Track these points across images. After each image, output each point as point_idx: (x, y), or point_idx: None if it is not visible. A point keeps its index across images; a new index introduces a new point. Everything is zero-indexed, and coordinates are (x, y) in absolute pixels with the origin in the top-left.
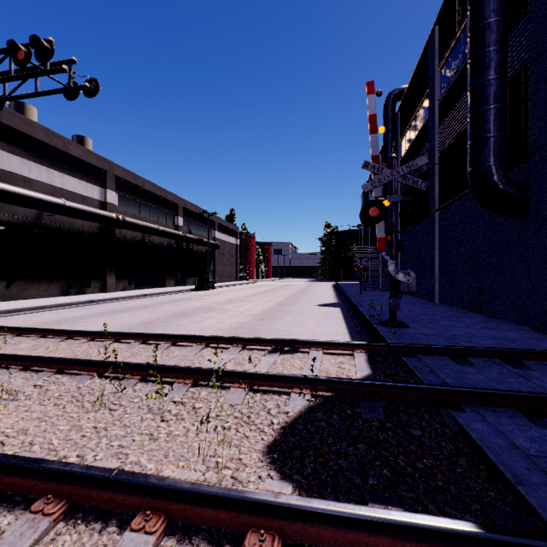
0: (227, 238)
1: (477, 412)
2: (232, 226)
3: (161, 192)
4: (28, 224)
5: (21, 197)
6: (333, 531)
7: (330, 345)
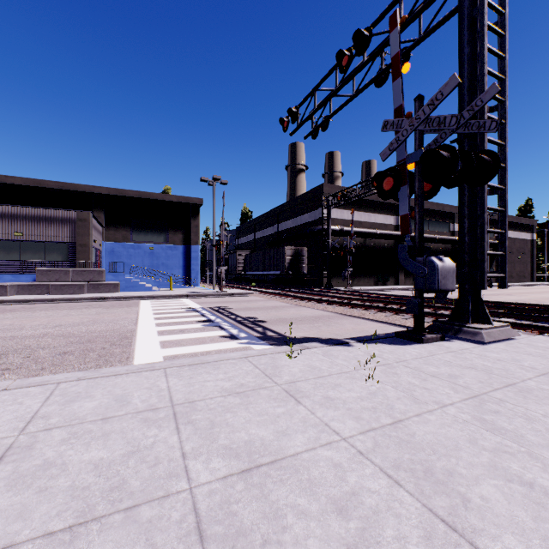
0: (516, 235)
1: (546, 315)
2: (523, 221)
3: (438, 207)
4: (360, 246)
5: (359, 233)
6: None
7: (523, 305)
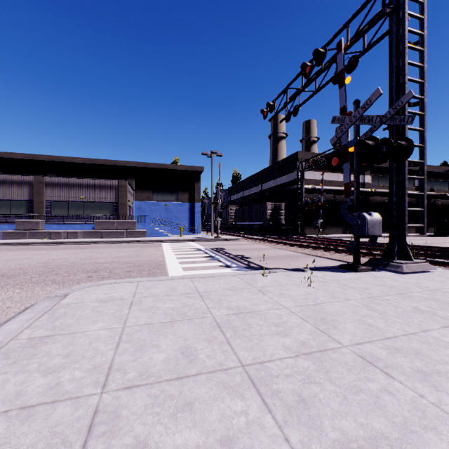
0: None
1: None
2: None
3: None
4: (330, 201)
5: (329, 190)
6: None
7: None
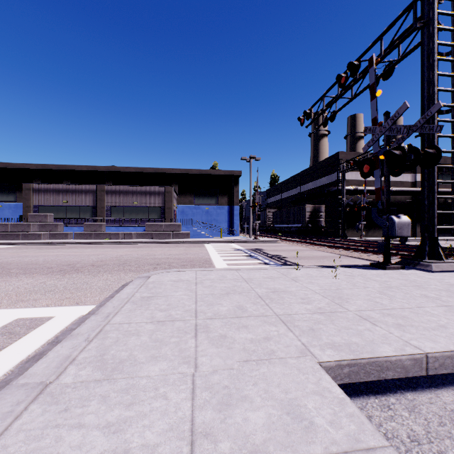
0: None
1: None
2: None
3: None
4: (375, 202)
5: (373, 191)
6: (449, 256)
7: None
